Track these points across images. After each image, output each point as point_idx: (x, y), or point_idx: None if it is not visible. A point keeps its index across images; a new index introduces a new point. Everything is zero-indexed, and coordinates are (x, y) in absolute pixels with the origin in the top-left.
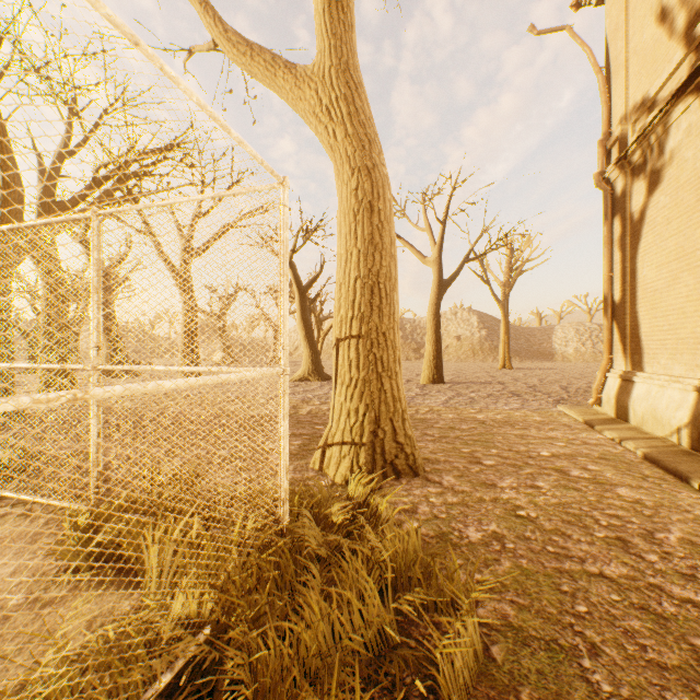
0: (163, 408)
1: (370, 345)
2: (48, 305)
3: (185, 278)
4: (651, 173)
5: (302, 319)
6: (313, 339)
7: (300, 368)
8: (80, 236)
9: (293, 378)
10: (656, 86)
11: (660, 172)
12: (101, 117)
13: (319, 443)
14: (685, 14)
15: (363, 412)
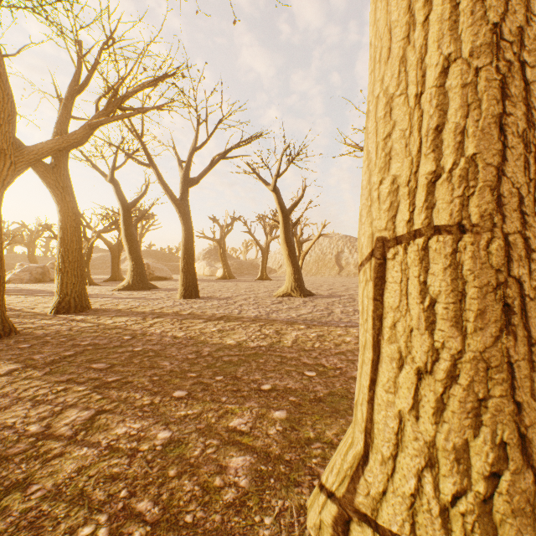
0: (145, 327)
1: (500, 251)
2: (62, 228)
3: (183, 205)
4: None
5: (285, 240)
6: (295, 258)
7: (283, 283)
8: (109, 177)
9: (277, 294)
10: None
11: None
12: (100, 52)
13: (329, 479)
14: None
15: (488, 468)
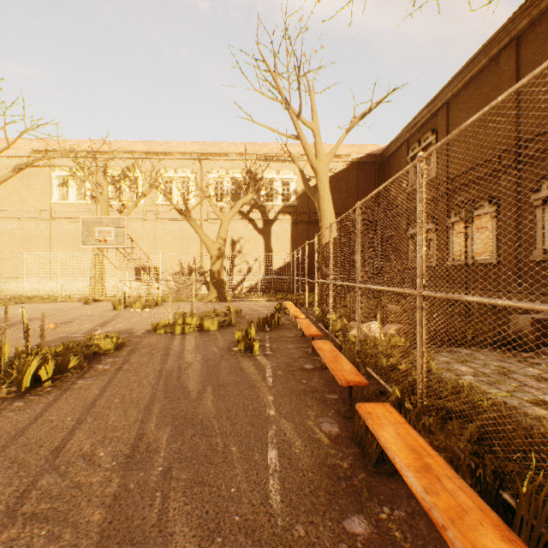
0: None
1: None
2: None
3: None
4: (1, 228)
5: None
6: None
7: None
8: None
9: None
10: (6, 209)
11: (6, 230)
12: None
13: None
14: (16, 200)
15: None
